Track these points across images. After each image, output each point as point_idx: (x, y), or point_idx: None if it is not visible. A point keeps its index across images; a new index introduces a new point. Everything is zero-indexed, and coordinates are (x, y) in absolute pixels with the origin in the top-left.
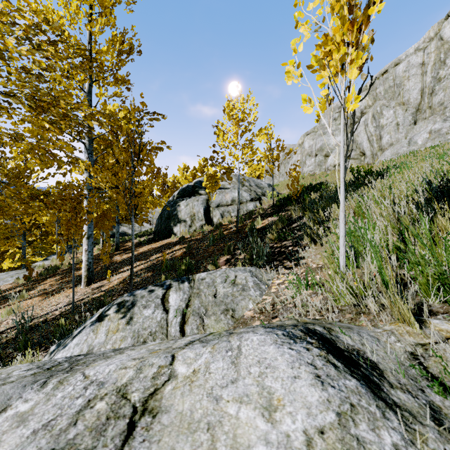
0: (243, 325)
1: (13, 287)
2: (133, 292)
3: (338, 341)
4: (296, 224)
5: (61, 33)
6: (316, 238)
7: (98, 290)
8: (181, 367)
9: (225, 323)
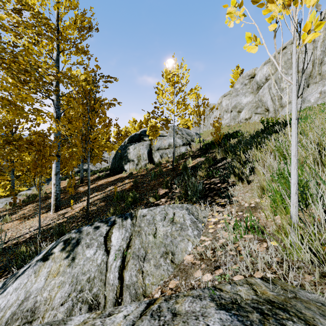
0: (184, 274)
1: (1, 212)
2: (81, 228)
3: None
4: (220, 164)
5: (25, 3)
6: (243, 177)
7: (62, 216)
8: None
9: (164, 270)
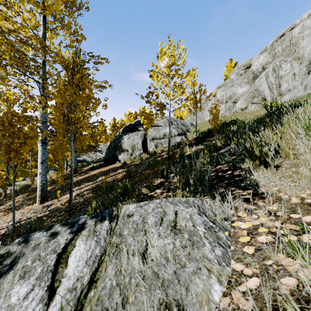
0: None
1: None
2: (30, 235)
3: None
4: (224, 150)
5: None
6: (268, 161)
7: (46, 209)
8: None
9: None
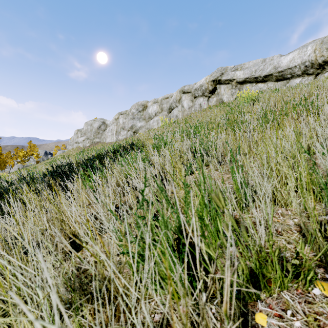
0: None
1: None
2: None
3: None
4: None
5: None
6: None
7: None
8: None
9: None
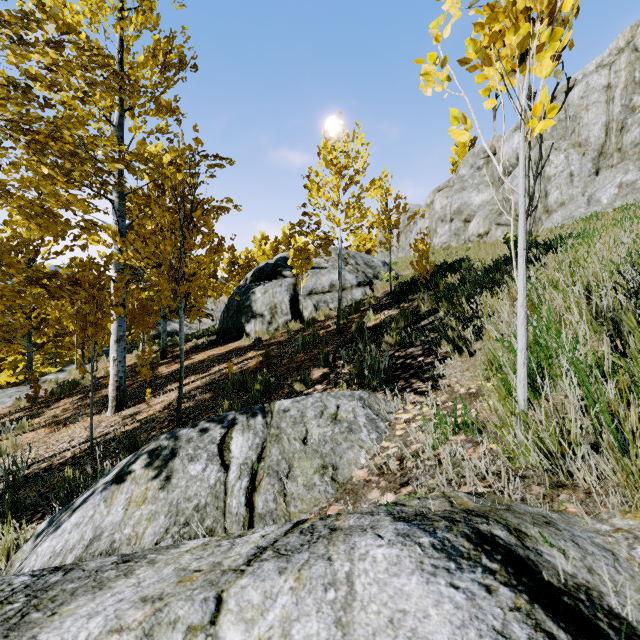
0: (352, 496)
1: (11, 413)
2: (176, 431)
3: (543, 564)
4: (426, 321)
5: (70, 30)
6: (461, 345)
7: (131, 420)
8: (231, 631)
9: (321, 492)
